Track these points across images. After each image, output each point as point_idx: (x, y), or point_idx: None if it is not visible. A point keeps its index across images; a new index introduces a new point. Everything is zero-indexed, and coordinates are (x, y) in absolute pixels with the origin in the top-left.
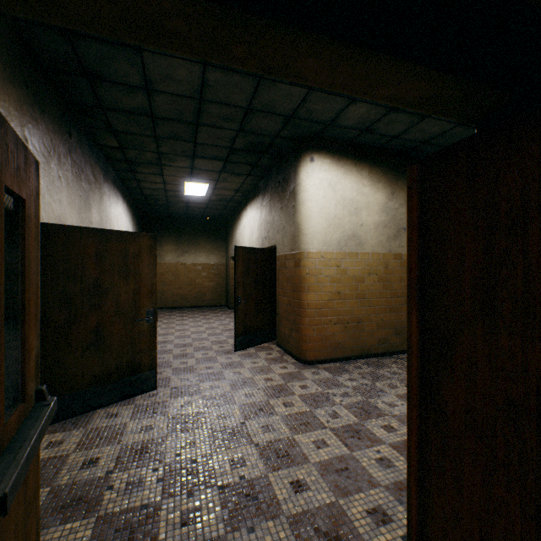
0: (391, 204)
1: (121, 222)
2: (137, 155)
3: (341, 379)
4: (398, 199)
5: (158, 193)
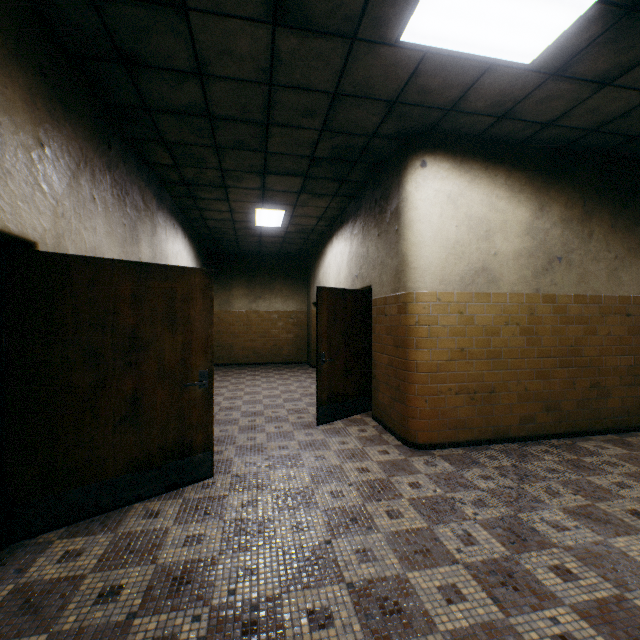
0: (539, 223)
1: (181, 261)
2: (196, 174)
3: (469, 475)
4: (550, 215)
5: (225, 225)
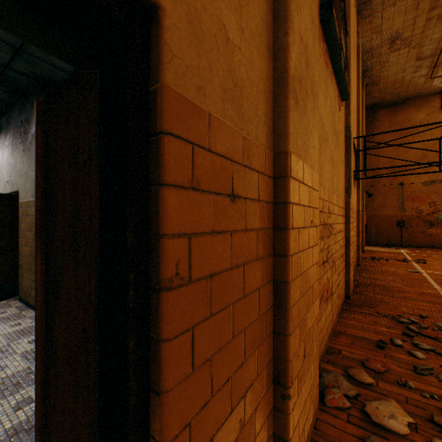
0: None
1: None
2: None
3: None
4: None
5: None
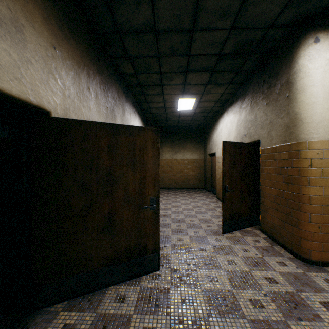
0: None
1: None
2: (146, 78)
3: None
4: None
5: (160, 111)
